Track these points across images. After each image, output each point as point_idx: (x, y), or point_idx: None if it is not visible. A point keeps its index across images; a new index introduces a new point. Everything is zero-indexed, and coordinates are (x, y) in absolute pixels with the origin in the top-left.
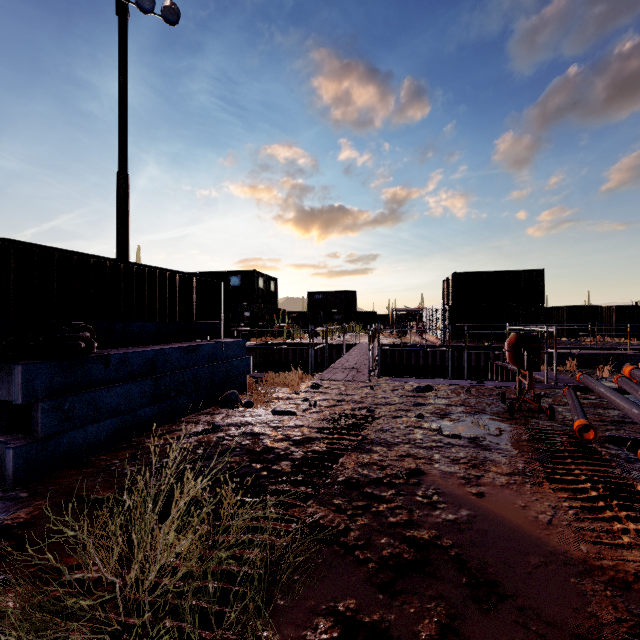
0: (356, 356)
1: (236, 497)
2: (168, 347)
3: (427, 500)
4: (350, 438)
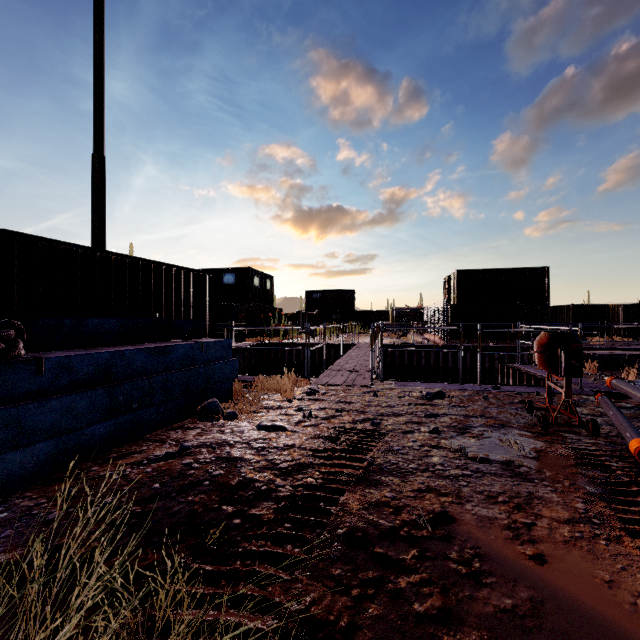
0: (356, 357)
1: (192, 564)
2: (129, 348)
3: (465, 569)
4: (353, 464)
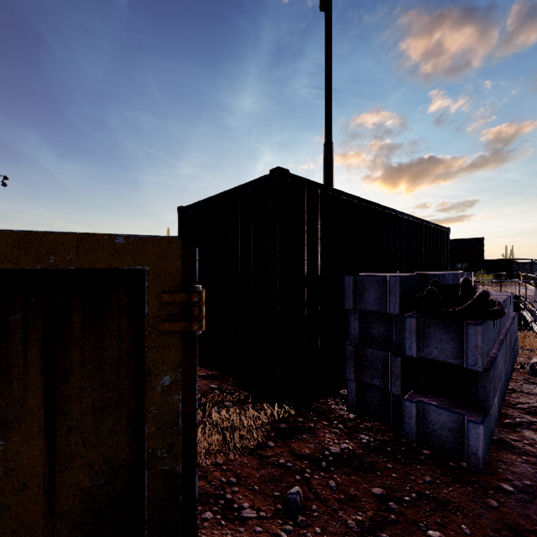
0: None
1: None
2: None
3: None
4: None
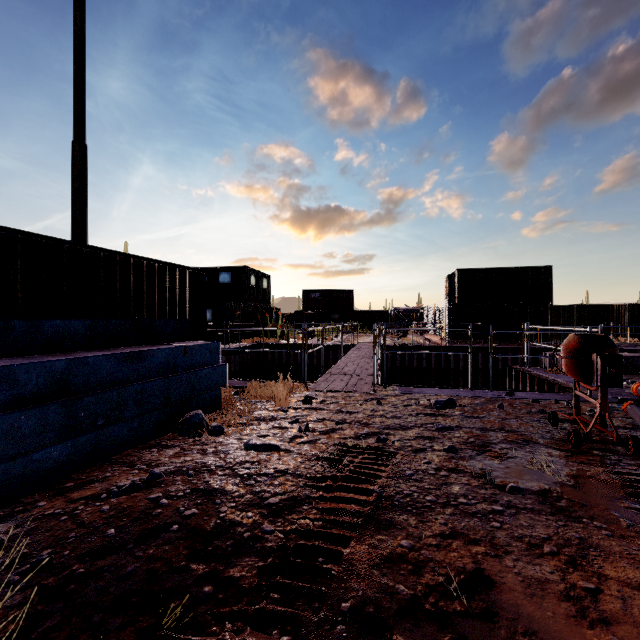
0: (356, 359)
1: None
2: (94, 355)
3: None
4: (358, 498)
